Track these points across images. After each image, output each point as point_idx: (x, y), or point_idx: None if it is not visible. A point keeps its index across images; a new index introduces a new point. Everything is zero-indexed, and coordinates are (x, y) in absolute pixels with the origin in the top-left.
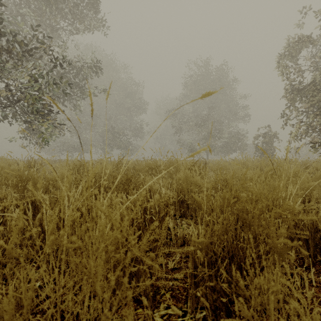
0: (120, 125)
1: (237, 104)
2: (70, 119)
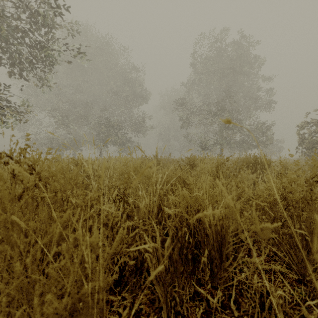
0: (118, 118)
1: (259, 89)
2: (57, 110)
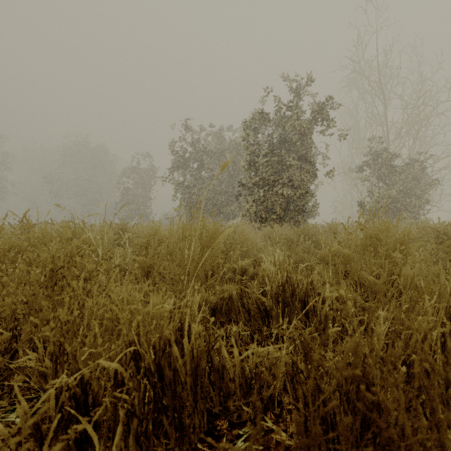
0: None
1: None
2: None
